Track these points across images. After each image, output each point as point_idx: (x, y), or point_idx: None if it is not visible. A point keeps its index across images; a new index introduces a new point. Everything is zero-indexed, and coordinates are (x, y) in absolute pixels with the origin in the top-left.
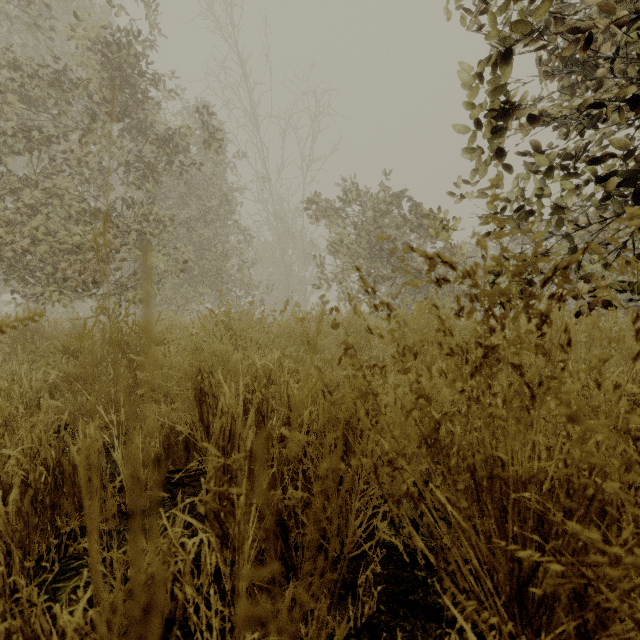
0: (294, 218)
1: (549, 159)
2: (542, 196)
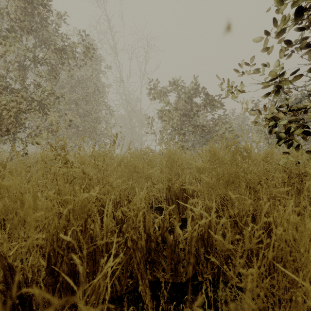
0: (136, 103)
1: None
2: None
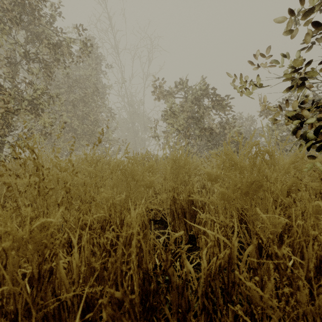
0: (139, 105)
1: None
2: None
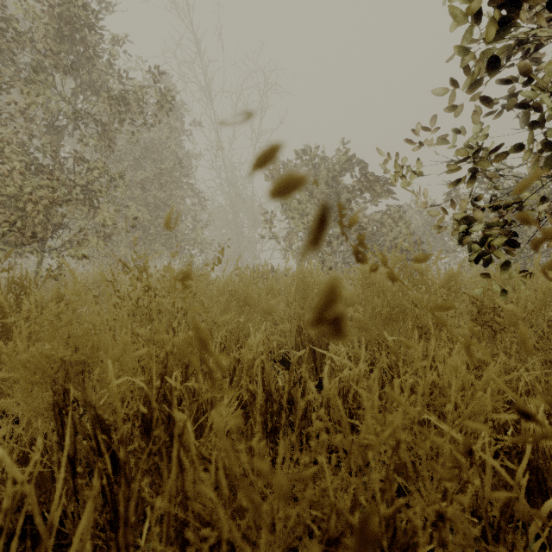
0: (245, 184)
1: (540, 85)
2: (531, 129)
